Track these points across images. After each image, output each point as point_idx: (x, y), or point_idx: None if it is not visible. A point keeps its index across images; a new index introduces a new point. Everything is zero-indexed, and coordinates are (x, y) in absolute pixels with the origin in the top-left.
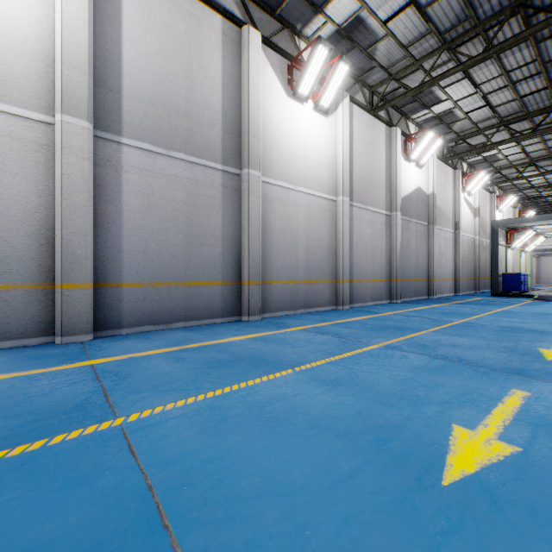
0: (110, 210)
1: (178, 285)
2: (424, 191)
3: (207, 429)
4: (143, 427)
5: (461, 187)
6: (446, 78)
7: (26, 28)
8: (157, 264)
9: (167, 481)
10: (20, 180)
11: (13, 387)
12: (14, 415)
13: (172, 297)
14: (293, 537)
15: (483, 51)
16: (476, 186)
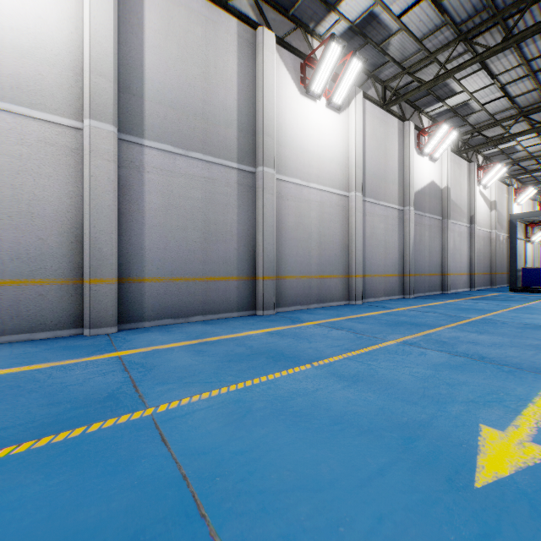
0: (133, 209)
1: (196, 280)
2: (438, 185)
3: (233, 422)
4: (172, 418)
5: (476, 180)
6: (462, 70)
7: (58, 40)
8: (176, 260)
9: (200, 471)
10: (52, 182)
11: (50, 376)
12: (53, 402)
13: (190, 291)
14: (327, 533)
15: (502, 41)
16: (492, 179)
